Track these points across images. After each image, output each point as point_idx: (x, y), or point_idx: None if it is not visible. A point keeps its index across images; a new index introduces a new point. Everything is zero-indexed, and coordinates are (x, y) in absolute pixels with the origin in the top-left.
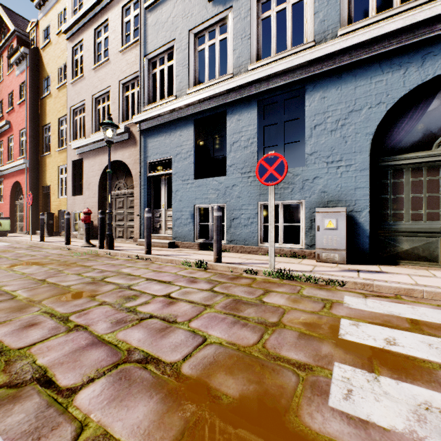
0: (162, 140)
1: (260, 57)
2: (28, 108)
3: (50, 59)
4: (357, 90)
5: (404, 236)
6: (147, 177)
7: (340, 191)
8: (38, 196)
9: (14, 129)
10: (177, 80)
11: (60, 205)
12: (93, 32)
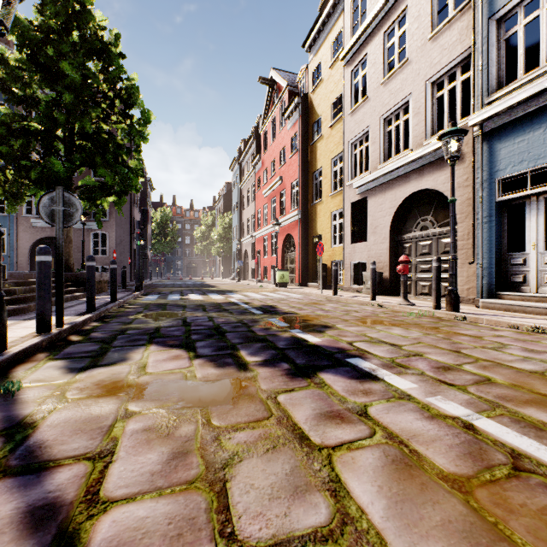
0: (537, 137)
1: None
2: (300, 158)
3: (321, 99)
4: None
5: None
6: (494, 203)
7: None
8: (307, 247)
9: (285, 183)
10: None
11: (333, 255)
12: (381, 38)
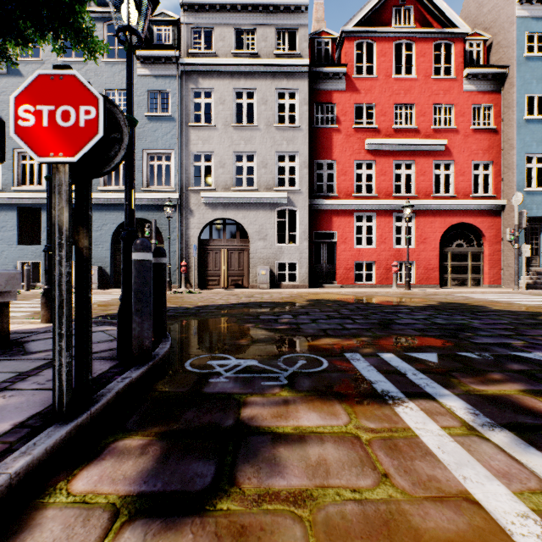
0: None
1: None
2: None
3: None
4: (106, 216)
5: None
6: None
7: (100, 258)
8: None
9: None
10: (3, 178)
11: None
12: None
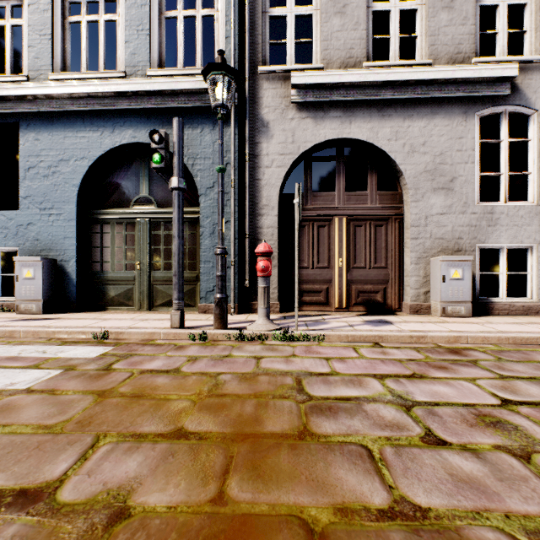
0: None
1: None
2: None
3: None
4: (66, 140)
5: (112, 284)
6: None
7: (52, 239)
8: None
9: None
10: None
11: None
12: None
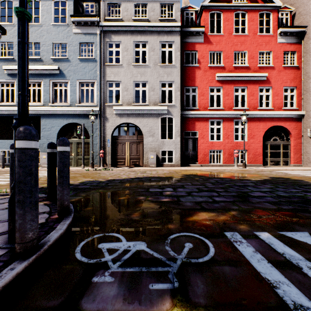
0: None
1: None
2: None
3: None
4: (54, 121)
5: None
6: None
7: None
8: None
9: None
10: None
11: None
12: None
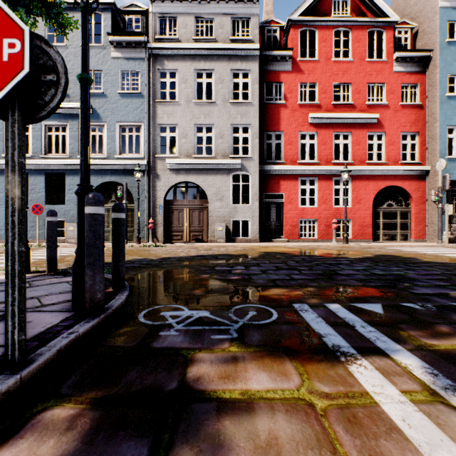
0: None
1: (47, 152)
2: None
3: None
4: None
5: None
6: None
7: None
8: None
9: None
10: None
11: None
12: None
